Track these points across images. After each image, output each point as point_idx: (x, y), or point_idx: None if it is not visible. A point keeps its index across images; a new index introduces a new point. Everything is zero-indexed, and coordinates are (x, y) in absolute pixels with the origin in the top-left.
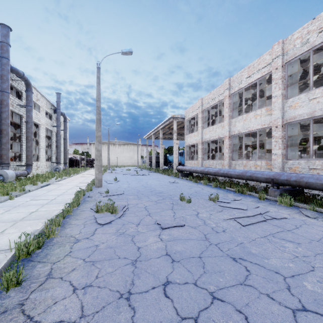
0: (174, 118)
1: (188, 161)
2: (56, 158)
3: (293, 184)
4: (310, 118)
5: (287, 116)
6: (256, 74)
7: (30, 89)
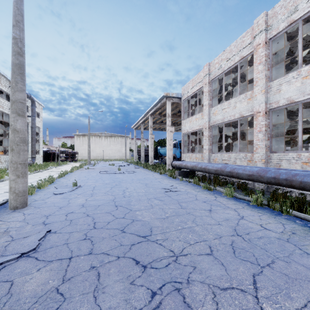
0: (167, 98)
1: (186, 154)
2: None
3: None
4: None
5: None
6: None
7: None
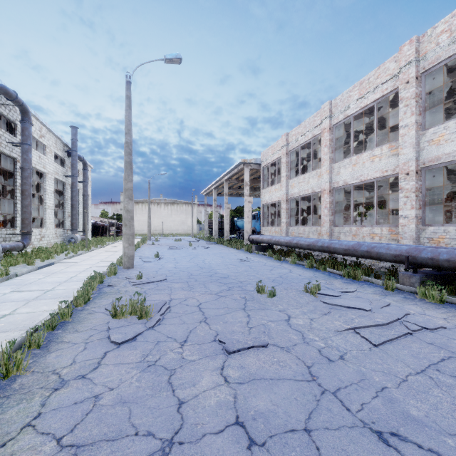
0: (245, 164)
1: (266, 228)
2: (71, 223)
3: (443, 266)
4: None
5: (426, 156)
6: (373, 94)
7: (28, 118)
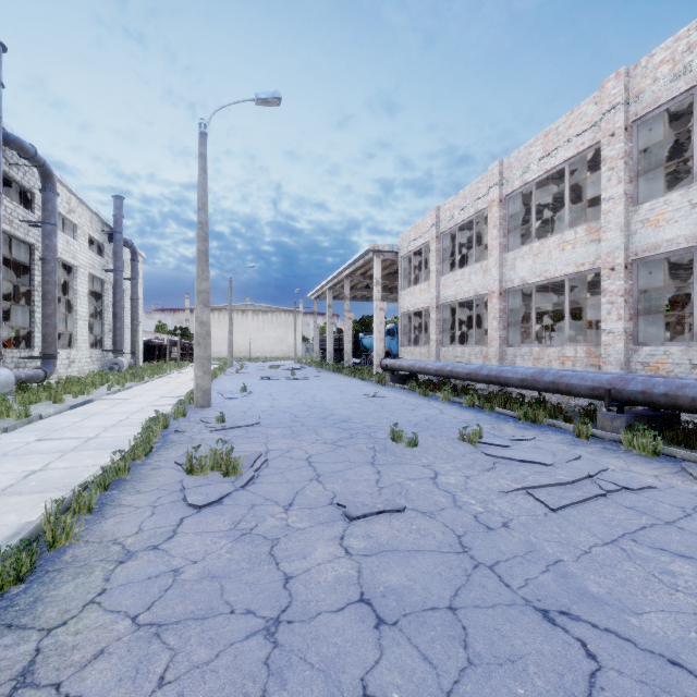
0: (375, 252)
1: (406, 348)
2: (114, 342)
3: (659, 402)
4: (693, 248)
5: (639, 243)
6: (564, 150)
7: (52, 185)
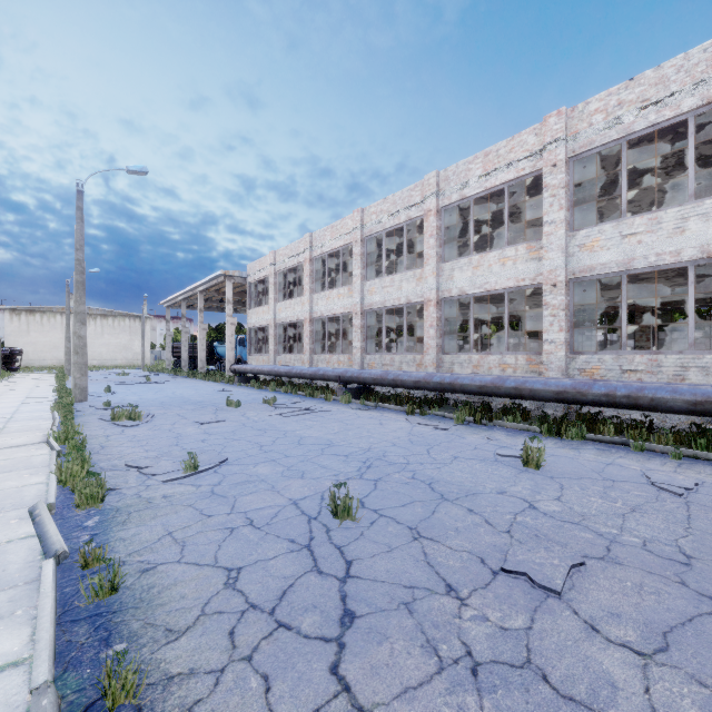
0: (227, 276)
1: (253, 356)
2: None
3: (355, 381)
4: (383, 308)
5: (366, 302)
6: (339, 240)
7: None
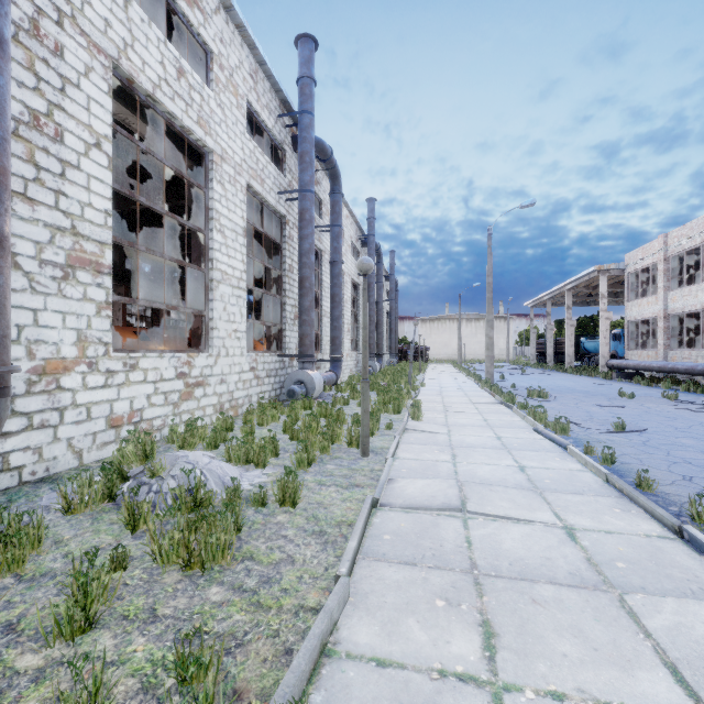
0: (600, 271)
1: (633, 352)
2: (390, 347)
3: None
4: None
5: None
6: None
7: (381, 260)
